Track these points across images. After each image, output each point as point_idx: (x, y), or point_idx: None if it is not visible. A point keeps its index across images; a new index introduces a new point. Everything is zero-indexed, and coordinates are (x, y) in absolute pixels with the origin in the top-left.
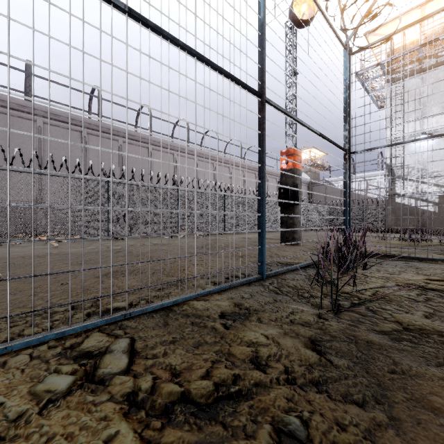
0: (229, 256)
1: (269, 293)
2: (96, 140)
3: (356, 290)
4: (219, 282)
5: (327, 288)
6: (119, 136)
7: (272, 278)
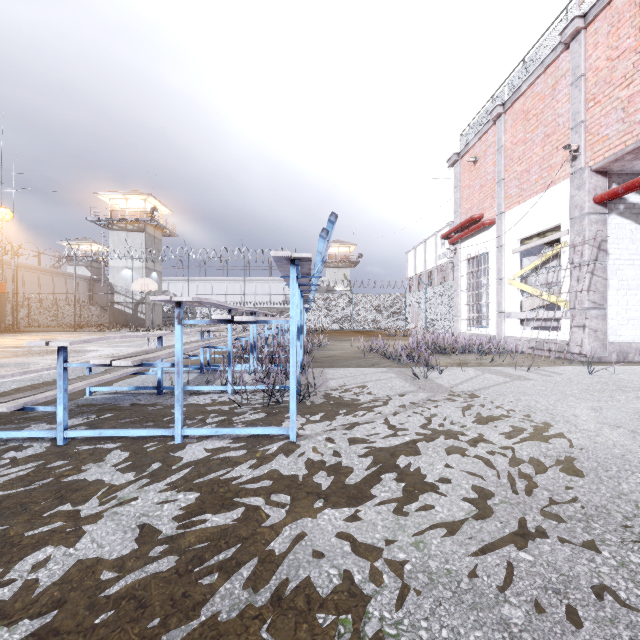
0: None
1: None
2: None
3: None
4: None
5: None
6: None
7: None
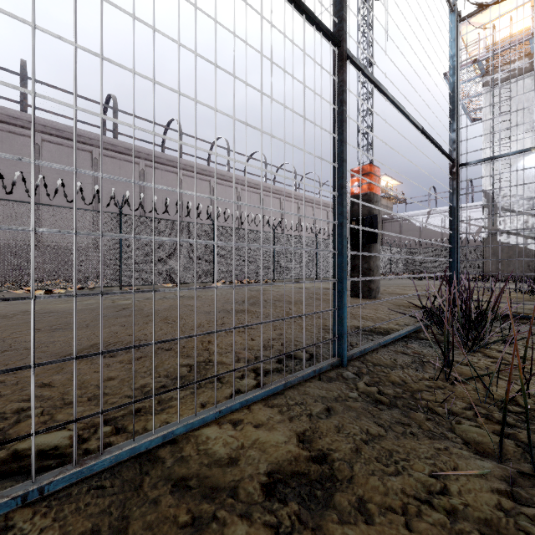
0: (284, 328)
1: (362, 403)
2: (110, 163)
3: (530, 396)
4: (265, 372)
5: (469, 390)
6: (140, 158)
7: (356, 362)
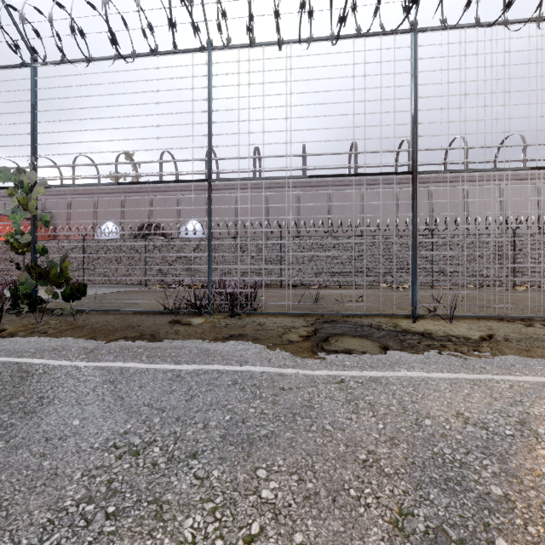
0: None
1: None
2: (406, 193)
3: None
4: None
5: None
6: (429, 182)
7: None
